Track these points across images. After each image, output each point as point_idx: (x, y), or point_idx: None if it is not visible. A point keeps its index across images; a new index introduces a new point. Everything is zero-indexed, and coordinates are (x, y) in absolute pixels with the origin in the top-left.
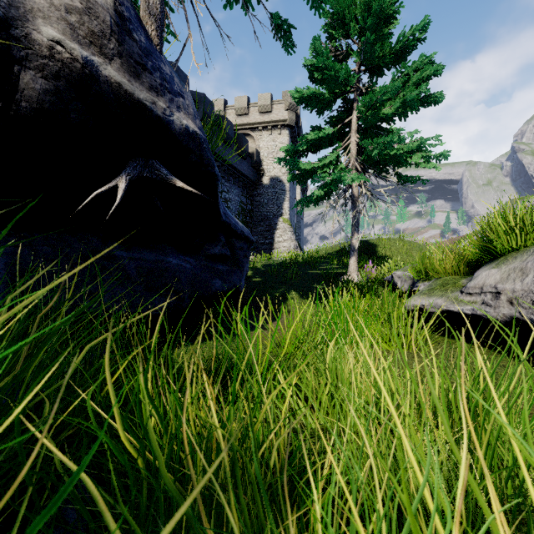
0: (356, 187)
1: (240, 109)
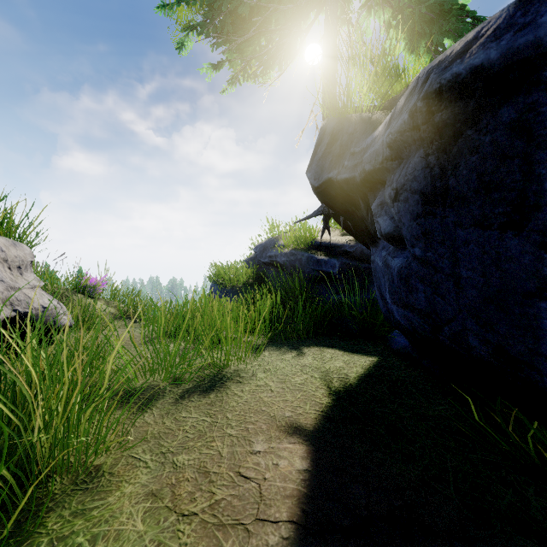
0: None
1: None
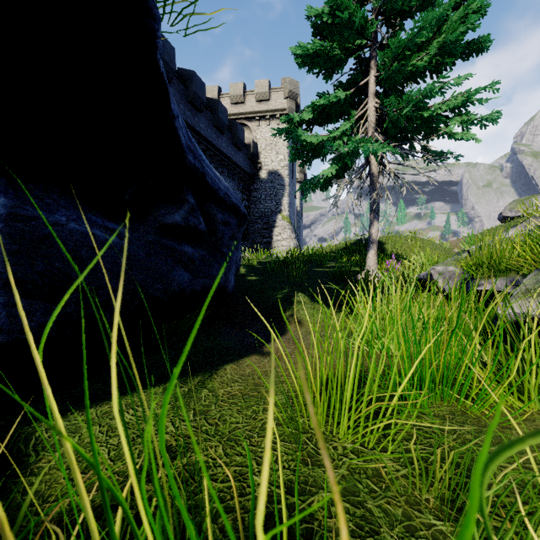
0: (376, 164)
1: (236, 97)
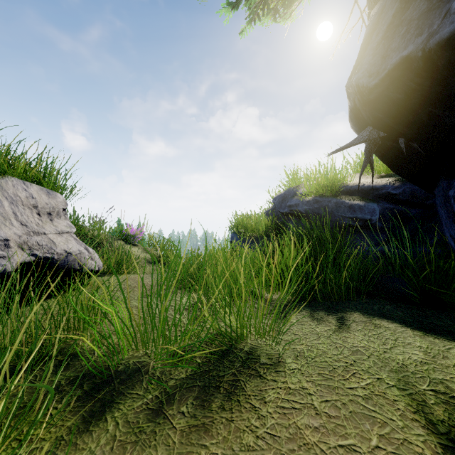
0: None
1: None
